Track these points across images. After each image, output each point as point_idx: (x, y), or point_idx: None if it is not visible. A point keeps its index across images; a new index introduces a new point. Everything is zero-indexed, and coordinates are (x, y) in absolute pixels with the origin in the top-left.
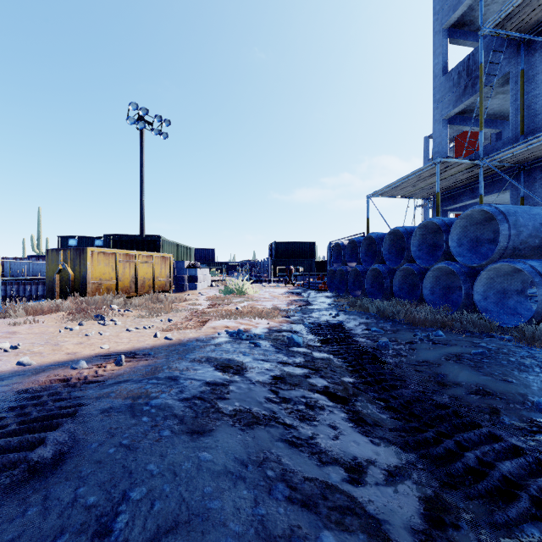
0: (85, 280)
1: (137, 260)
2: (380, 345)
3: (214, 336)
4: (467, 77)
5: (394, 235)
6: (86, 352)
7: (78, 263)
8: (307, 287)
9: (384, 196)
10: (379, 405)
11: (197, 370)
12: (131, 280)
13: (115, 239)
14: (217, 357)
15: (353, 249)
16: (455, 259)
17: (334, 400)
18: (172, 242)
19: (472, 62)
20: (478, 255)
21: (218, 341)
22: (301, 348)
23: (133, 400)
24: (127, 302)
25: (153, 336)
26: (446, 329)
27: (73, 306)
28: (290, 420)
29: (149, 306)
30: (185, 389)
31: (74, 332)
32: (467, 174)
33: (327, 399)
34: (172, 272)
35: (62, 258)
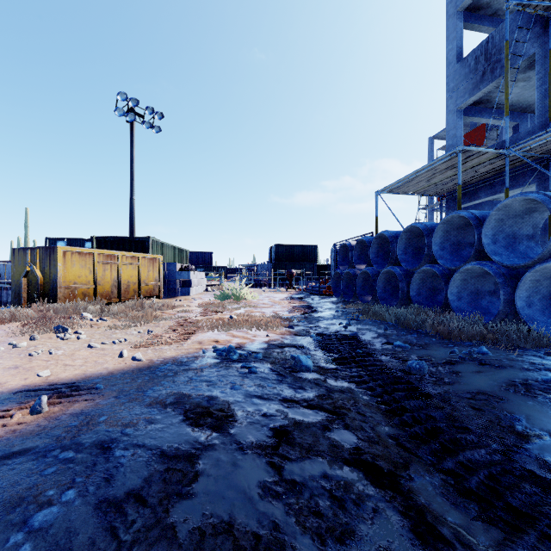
0: (56, 284)
1: (120, 261)
2: (413, 367)
3: (197, 355)
4: (485, 62)
5: (410, 232)
6: (12, 383)
7: (48, 265)
8: (310, 292)
9: (394, 192)
10: (448, 485)
11: (154, 423)
12: (113, 284)
13: (99, 239)
14: (191, 394)
15: (361, 250)
16: (487, 259)
17: (377, 482)
18: (163, 243)
19: (492, 45)
20: (516, 253)
21: (200, 364)
22: (310, 373)
23: (2, 510)
24: (104, 310)
25: (118, 356)
26: (489, 343)
27: (33, 314)
28: (306, 548)
29: (130, 313)
30: (117, 472)
31: (17, 350)
32: (488, 166)
33: (364, 478)
34: (161, 275)
35: (30, 259)
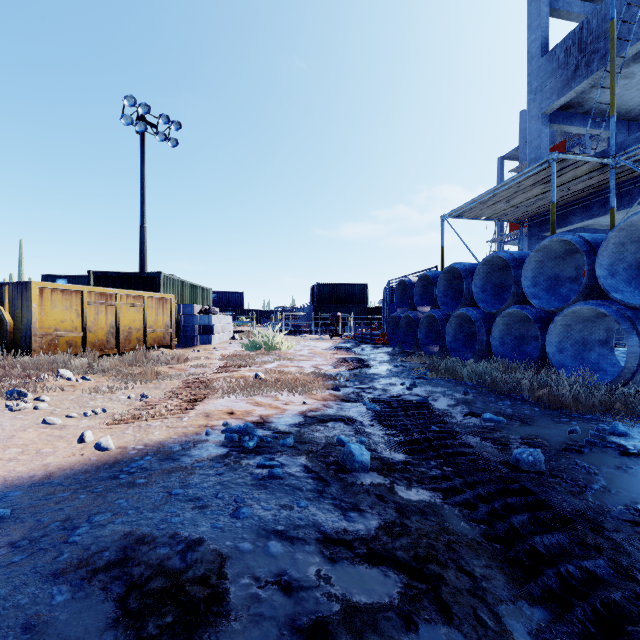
0: (29, 331)
1: (118, 302)
2: (524, 459)
3: (197, 439)
4: (578, 53)
5: (490, 264)
6: None
7: (19, 306)
8: (360, 340)
9: (463, 217)
10: None
11: (42, 639)
12: (109, 331)
13: (98, 274)
14: (156, 536)
15: (425, 288)
16: (600, 297)
17: None
18: (179, 280)
19: (587, 32)
20: None
21: (195, 457)
22: (368, 474)
23: None
24: (92, 364)
25: (77, 440)
26: (622, 417)
27: None
28: None
29: (125, 370)
30: None
31: None
32: (585, 181)
33: None
34: (173, 319)
35: None
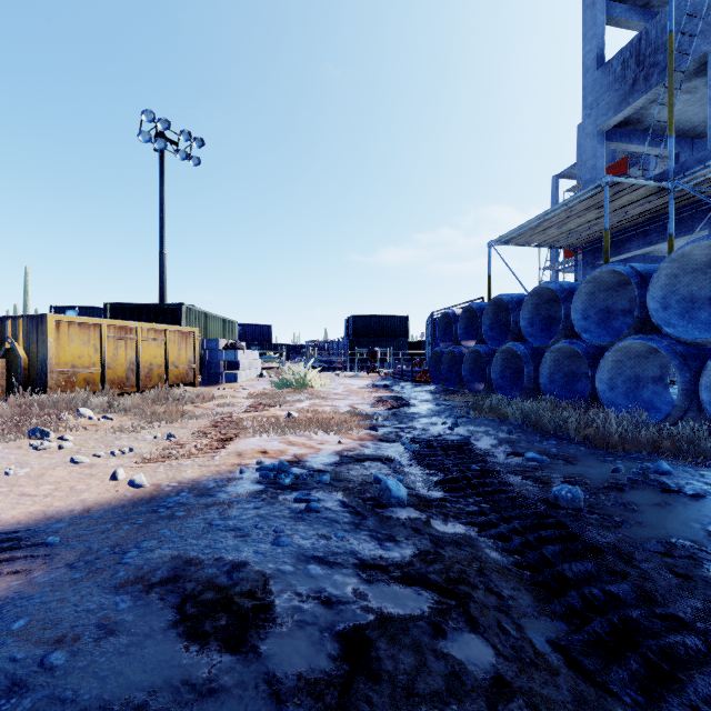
0: (46, 367)
1: (139, 336)
2: (562, 496)
3: (231, 477)
4: (636, 66)
5: (538, 296)
6: None
7: (34, 340)
8: (400, 377)
9: (512, 243)
10: None
11: (114, 634)
12: (129, 368)
13: (114, 306)
14: (203, 559)
15: (470, 320)
16: (652, 331)
17: None
18: (202, 312)
19: (646, 43)
20: (695, 324)
21: (231, 493)
22: (404, 509)
23: None
24: (113, 403)
25: (109, 478)
26: (669, 456)
27: (5, 411)
28: None
29: (148, 409)
30: None
31: None
32: (642, 206)
33: None
34: (197, 355)
35: (10, 332)
